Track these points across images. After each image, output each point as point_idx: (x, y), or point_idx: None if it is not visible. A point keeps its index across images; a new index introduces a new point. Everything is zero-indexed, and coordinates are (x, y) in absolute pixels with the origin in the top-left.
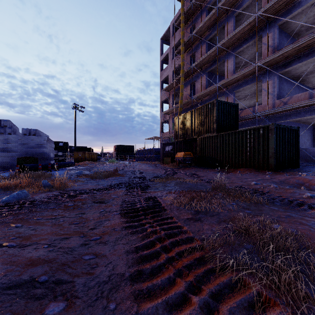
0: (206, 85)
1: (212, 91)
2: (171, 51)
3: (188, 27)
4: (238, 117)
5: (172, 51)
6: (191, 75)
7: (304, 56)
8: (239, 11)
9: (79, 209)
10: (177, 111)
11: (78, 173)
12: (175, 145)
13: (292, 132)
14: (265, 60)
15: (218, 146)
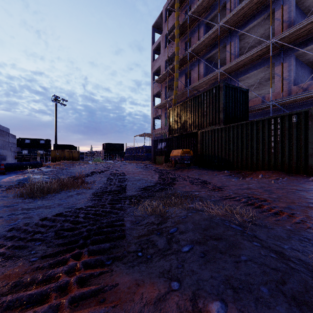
0: (204, 74)
1: (212, 80)
2: (163, 39)
3: (183, 10)
4: (248, 106)
5: (165, 39)
6: (186, 63)
7: None
8: None
9: None
10: (171, 105)
11: (22, 180)
12: (169, 141)
13: None
14: (282, 35)
15: (227, 141)
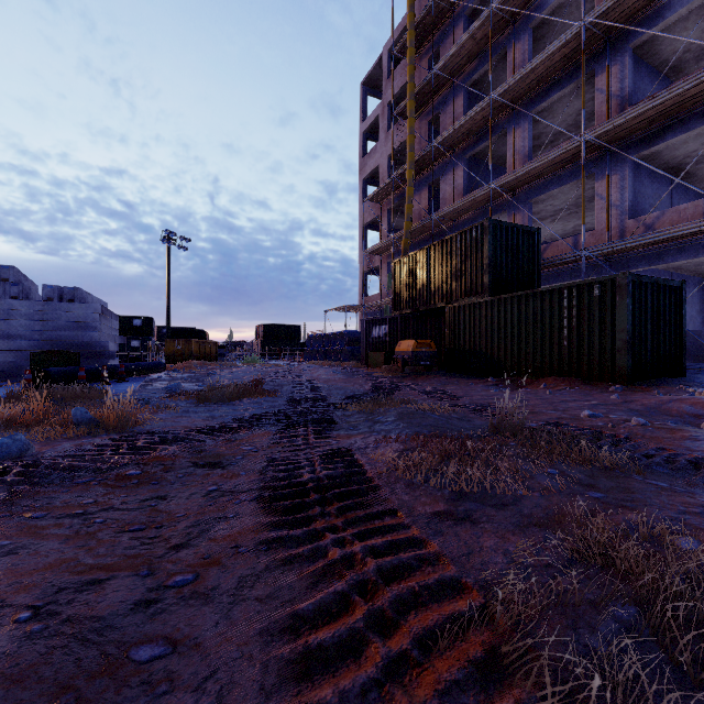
0: (465, 187)
1: (479, 201)
2: (384, 111)
3: (424, 56)
4: (540, 260)
5: (387, 111)
6: (430, 164)
7: (695, 118)
8: (542, 15)
9: (155, 486)
10: (400, 247)
11: (171, 387)
12: (394, 324)
13: (669, 293)
14: (603, 128)
15: (495, 326)
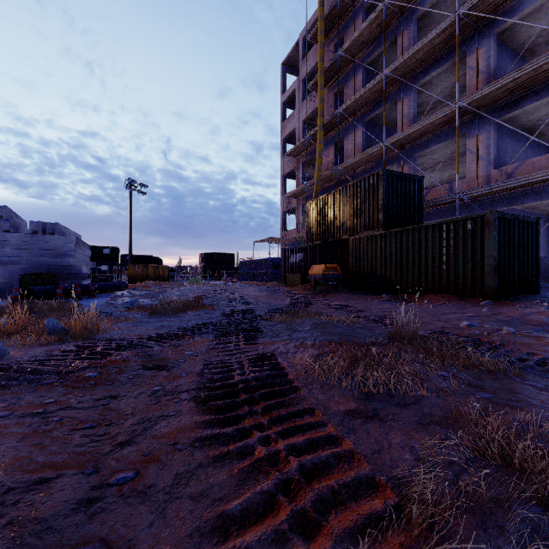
0: (363, 145)
1: (374, 156)
2: (300, 85)
3: (331, 42)
4: (423, 202)
5: (302, 85)
6: (336, 127)
7: (546, 89)
8: (424, 8)
9: (109, 386)
10: (312, 192)
11: (130, 302)
12: (308, 252)
13: (527, 227)
14: (473, 97)
15: (388, 253)
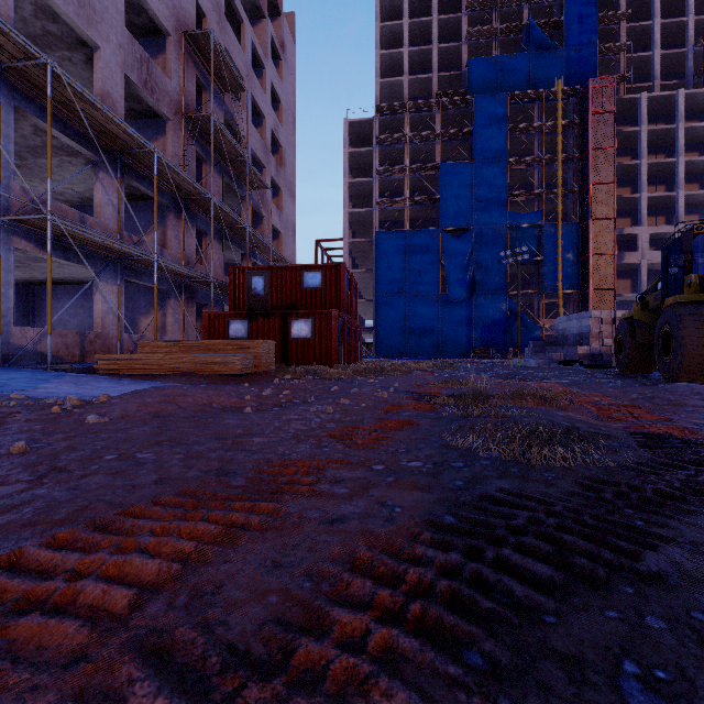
0: None
1: None
2: None
3: None
4: None
5: None
6: None
7: None
8: None
9: None
10: None
11: None
12: None
13: None
14: None
15: None
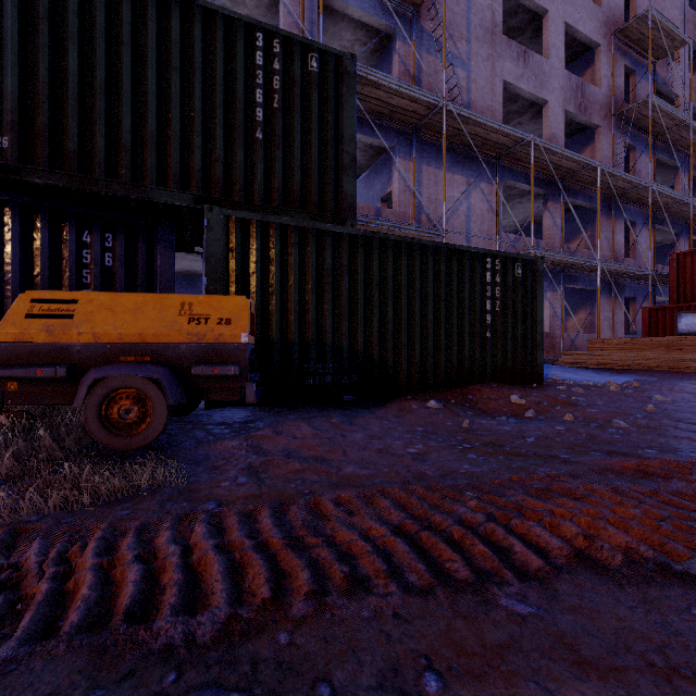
0: None
1: None
2: None
3: None
4: None
5: None
6: None
7: (369, 127)
8: None
9: None
10: None
11: None
12: None
13: None
14: None
15: (376, 293)
